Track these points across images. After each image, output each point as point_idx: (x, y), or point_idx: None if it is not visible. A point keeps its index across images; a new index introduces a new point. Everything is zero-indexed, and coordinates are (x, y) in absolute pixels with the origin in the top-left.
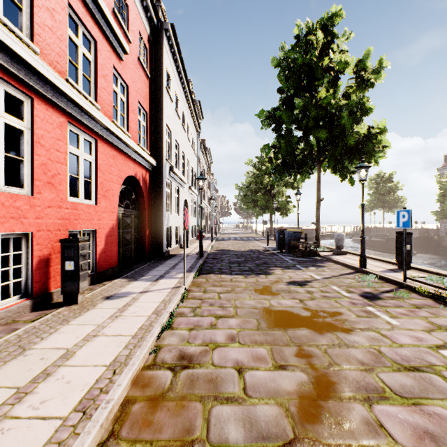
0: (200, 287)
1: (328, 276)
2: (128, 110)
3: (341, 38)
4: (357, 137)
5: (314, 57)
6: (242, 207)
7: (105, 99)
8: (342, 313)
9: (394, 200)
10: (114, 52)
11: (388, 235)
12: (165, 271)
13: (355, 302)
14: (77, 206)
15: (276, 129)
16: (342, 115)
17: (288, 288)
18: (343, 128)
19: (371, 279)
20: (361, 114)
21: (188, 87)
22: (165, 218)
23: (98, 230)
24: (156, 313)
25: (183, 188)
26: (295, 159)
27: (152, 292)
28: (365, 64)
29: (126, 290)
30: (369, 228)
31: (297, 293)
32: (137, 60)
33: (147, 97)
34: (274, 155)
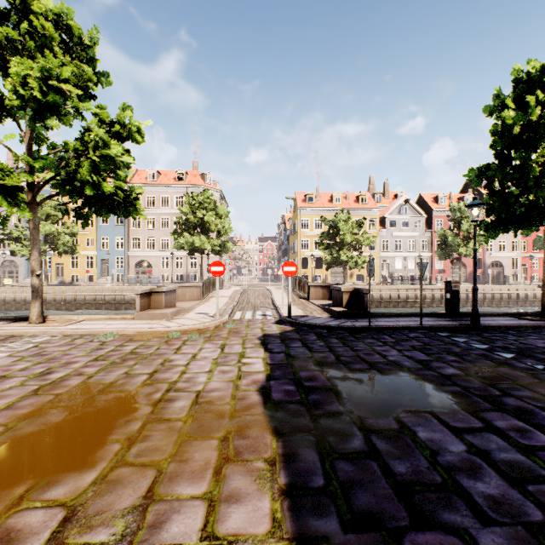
0: None
1: None
2: None
3: None
4: None
5: None
6: None
7: None
8: None
9: None
10: None
11: None
12: None
13: None
14: None
15: None
16: None
17: None
18: None
19: None
20: None
21: None
22: None
23: None
24: None
25: None
26: None
27: None
28: None
29: None
30: None
31: None
32: None
33: None
34: None
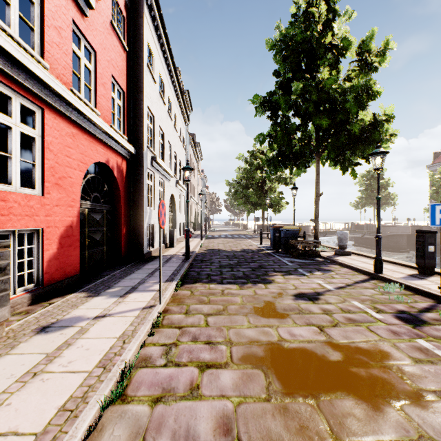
0: (182, 304)
1: (341, 286)
2: (96, 82)
3: (342, 19)
4: (361, 125)
5: (316, 33)
6: (233, 203)
7: (59, 58)
8: (389, 355)
9: (385, 197)
10: (73, 2)
11: (381, 232)
12: (140, 280)
13: (395, 329)
14: (7, 196)
15: (271, 116)
16: (347, 98)
17: (297, 306)
18: (347, 114)
19: (395, 288)
20: (367, 98)
21: (175, 71)
22: (146, 215)
23: (45, 230)
24: (102, 365)
25: (169, 182)
26: (291, 150)
27: (112, 318)
28: (369, 46)
29: (76, 314)
30: (360, 225)
31: (312, 314)
32: (109, 24)
33: (124, 72)
34: (269, 145)
